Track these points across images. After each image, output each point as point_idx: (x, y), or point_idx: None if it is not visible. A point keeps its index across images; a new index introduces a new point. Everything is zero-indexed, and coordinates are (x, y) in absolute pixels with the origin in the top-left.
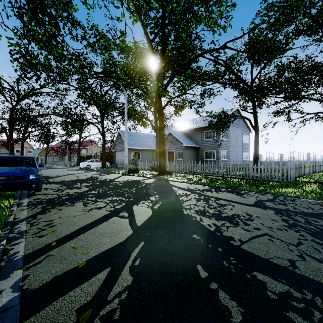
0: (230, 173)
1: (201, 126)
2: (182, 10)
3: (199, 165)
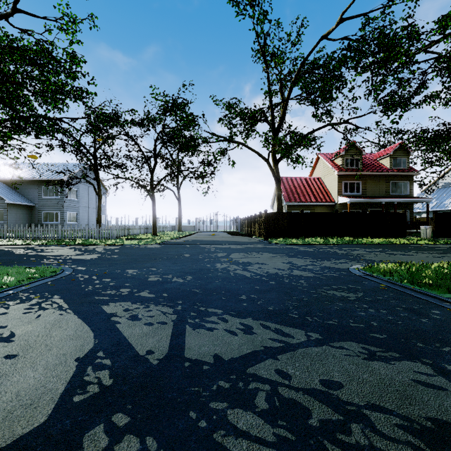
0: (69, 235)
1: (38, 179)
2: (9, 73)
3: (32, 229)
